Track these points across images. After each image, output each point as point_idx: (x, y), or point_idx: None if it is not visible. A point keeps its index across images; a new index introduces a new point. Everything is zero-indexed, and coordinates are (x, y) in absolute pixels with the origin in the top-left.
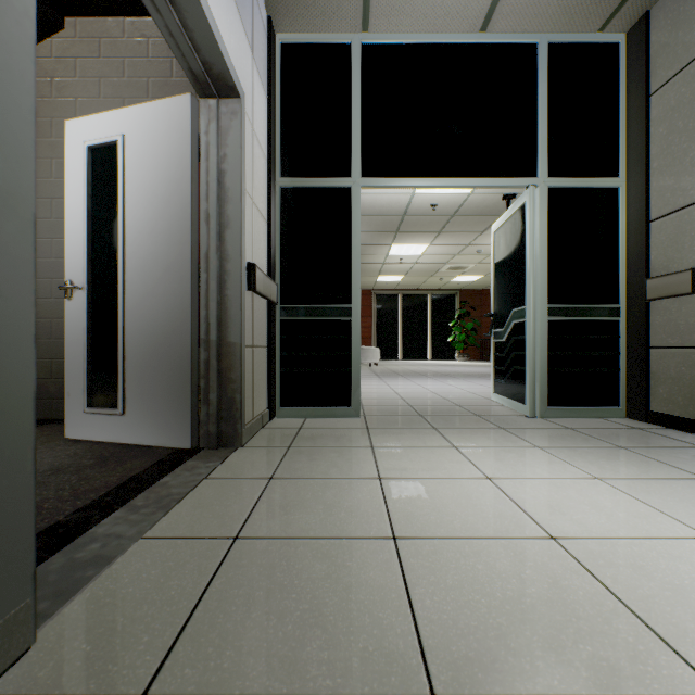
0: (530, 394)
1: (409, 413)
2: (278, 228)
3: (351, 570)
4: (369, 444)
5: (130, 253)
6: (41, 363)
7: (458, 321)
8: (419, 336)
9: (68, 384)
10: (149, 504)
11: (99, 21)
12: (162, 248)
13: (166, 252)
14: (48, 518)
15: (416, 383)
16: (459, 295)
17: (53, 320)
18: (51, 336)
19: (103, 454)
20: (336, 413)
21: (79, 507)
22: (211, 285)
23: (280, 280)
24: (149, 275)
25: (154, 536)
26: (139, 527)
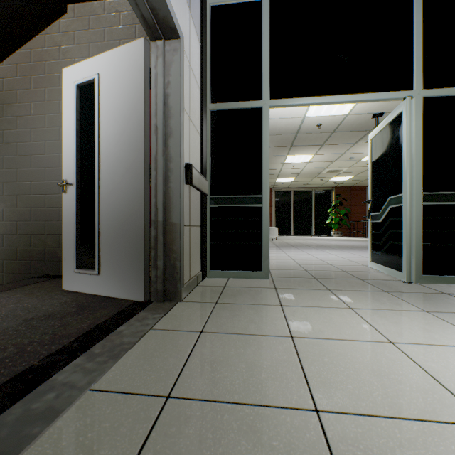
0: (407, 264)
1: (306, 276)
2: (208, 140)
3: (278, 454)
4: (278, 303)
5: (103, 158)
6: (53, 237)
7: (334, 209)
8: (305, 219)
9: (64, 252)
10: (103, 352)
11: (88, 4)
12: (124, 153)
13: (127, 156)
14: (25, 362)
15: (306, 253)
16: (334, 191)
17: (60, 209)
18: (59, 219)
19: (83, 303)
20: (250, 275)
21: (52, 352)
22: (158, 179)
23: (210, 178)
24: (115, 173)
25: (100, 389)
26: (90, 376)
